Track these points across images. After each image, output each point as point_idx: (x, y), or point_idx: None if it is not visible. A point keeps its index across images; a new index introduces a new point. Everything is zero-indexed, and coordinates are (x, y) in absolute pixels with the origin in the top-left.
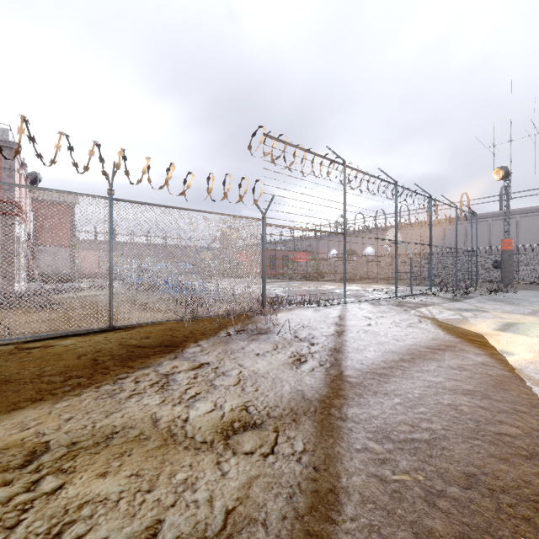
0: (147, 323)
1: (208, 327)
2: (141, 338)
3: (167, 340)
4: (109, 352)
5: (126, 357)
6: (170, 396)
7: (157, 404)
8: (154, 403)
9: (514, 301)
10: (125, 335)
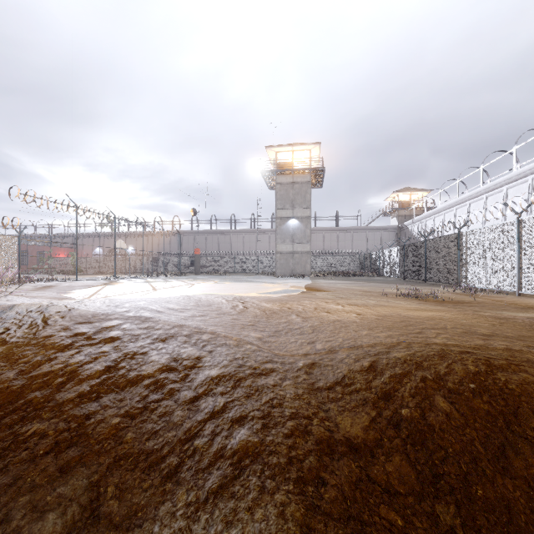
0: None
1: None
2: None
3: None
4: None
5: None
6: None
7: None
8: None
9: (169, 278)
10: None
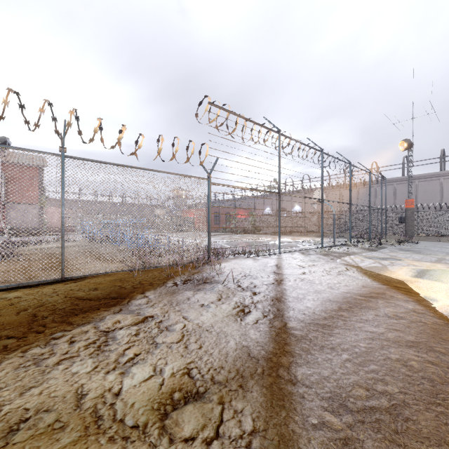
0: (99, 274)
1: (156, 277)
2: (89, 289)
3: (114, 292)
4: (51, 306)
5: (68, 311)
6: (105, 359)
7: (87, 372)
8: (84, 372)
9: (419, 251)
10: (74, 287)
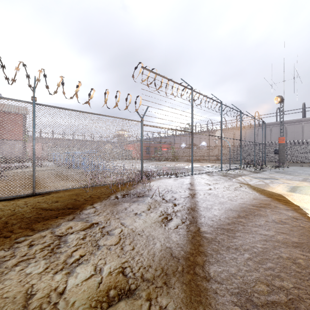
0: (61, 190)
1: (103, 192)
2: (52, 202)
3: (70, 203)
4: (21, 215)
5: (33, 219)
6: (56, 260)
7: (38, 273)
8: (36, 272)
9: (290, 173)
10: (41, 200)
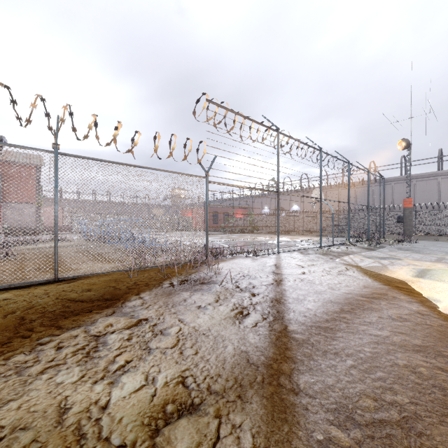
0: (94, 274)
1: (153, 277)
2: (82, 290)
3: (108, 293)
4: (41, 308)
5: (59, 314)
6: (94, 367)
7: (73, 382)
8: (69, 382)
9: (419, 250)
10: (67, 288)
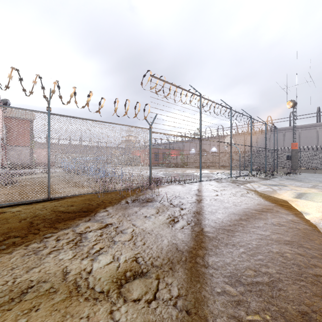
0: (74, 195)
1: (114, 197)
2: (68, 206)
3: (85, 207)
4: (42, 217)
5: (54, 220)
6: (80, 251)
7: (69, 259)
8: (67, 258)
9: (300, 180)
10: (57, 204)
